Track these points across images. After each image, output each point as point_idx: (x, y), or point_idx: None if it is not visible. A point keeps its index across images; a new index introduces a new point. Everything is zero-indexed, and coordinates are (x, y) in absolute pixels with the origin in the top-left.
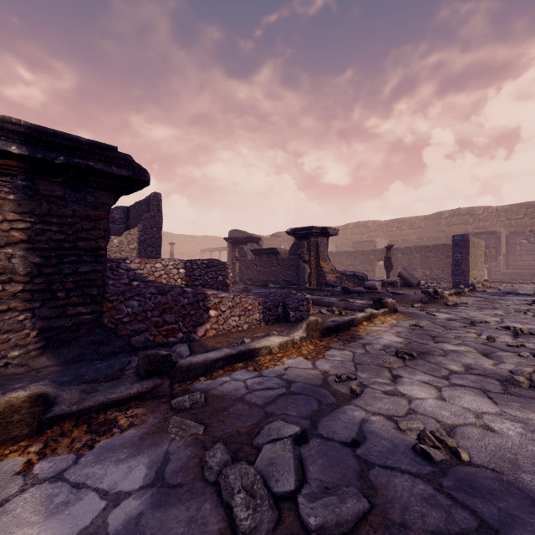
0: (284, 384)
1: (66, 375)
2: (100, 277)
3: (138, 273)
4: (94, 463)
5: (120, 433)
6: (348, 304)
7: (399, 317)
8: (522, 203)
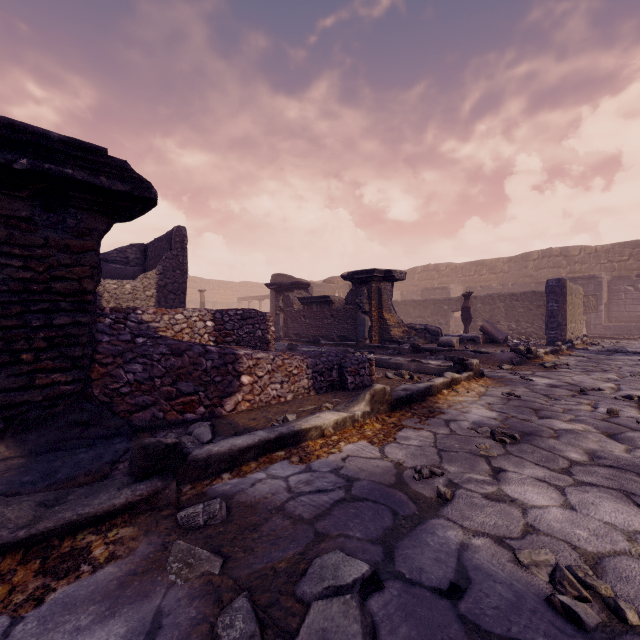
0: (342, 483)
1: (31, 472)
2: (86, 331)
3: (152, 327)
4: (36, 636)
5: (92, 573)
6: (420, 366)
7: (488, 383)
8: (627, 242)
